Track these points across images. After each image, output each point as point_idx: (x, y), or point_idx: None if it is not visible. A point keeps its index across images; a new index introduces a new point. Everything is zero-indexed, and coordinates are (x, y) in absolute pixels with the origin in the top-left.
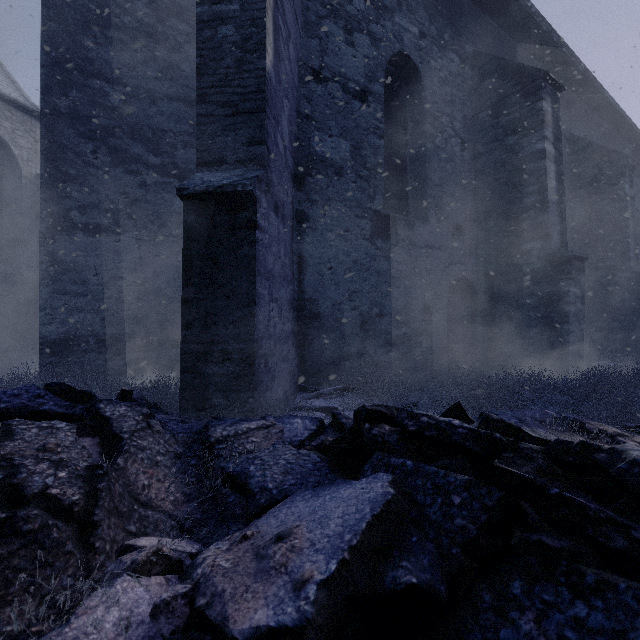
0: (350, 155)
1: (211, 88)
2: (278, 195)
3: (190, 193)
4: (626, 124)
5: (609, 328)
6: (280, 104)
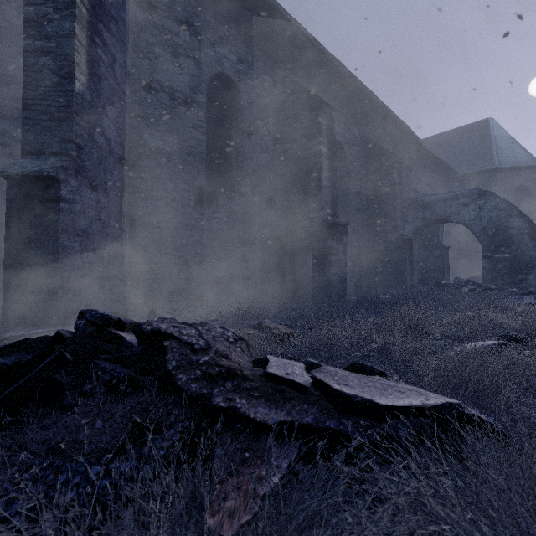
0: (177, 146)
1: (34, 100)
2: (96, 176)
3: (9, 175)
4: (407, 131)
5: (386, 272)
6: (100, 111)
